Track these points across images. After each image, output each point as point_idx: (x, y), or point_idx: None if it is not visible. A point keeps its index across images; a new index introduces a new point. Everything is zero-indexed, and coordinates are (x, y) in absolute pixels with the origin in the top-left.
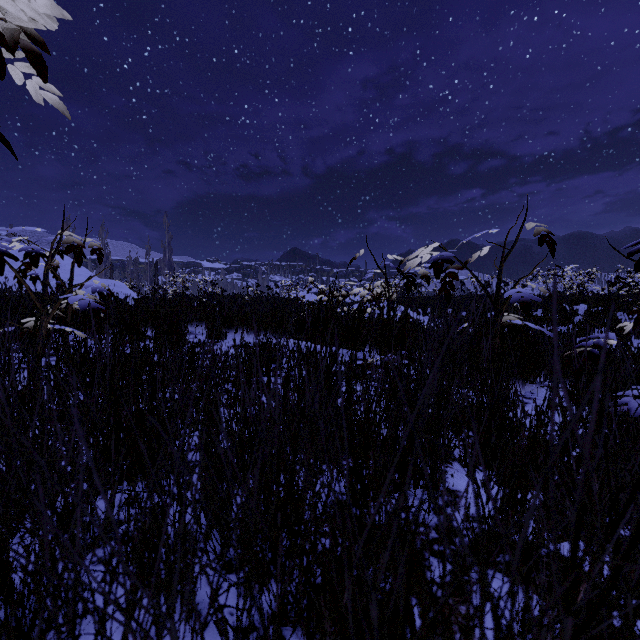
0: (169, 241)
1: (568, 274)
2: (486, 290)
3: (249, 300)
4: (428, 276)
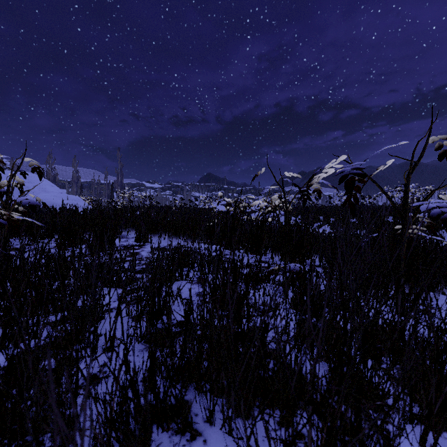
0: (121, 168)
1: (410, 190)
2: (393, 202)
3: (175, 210)
4: (320, 190)
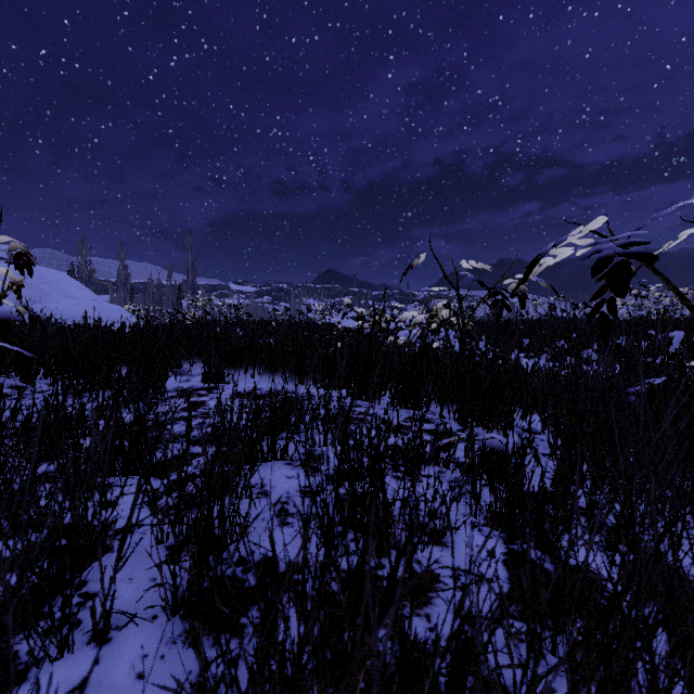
0: (193, 261)
1: (654, 295)
2: None
3: (276, 326)
4: (523, 293)
